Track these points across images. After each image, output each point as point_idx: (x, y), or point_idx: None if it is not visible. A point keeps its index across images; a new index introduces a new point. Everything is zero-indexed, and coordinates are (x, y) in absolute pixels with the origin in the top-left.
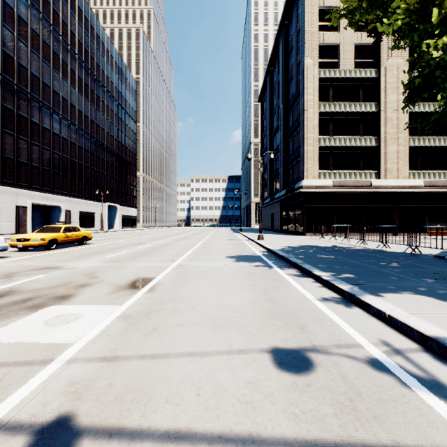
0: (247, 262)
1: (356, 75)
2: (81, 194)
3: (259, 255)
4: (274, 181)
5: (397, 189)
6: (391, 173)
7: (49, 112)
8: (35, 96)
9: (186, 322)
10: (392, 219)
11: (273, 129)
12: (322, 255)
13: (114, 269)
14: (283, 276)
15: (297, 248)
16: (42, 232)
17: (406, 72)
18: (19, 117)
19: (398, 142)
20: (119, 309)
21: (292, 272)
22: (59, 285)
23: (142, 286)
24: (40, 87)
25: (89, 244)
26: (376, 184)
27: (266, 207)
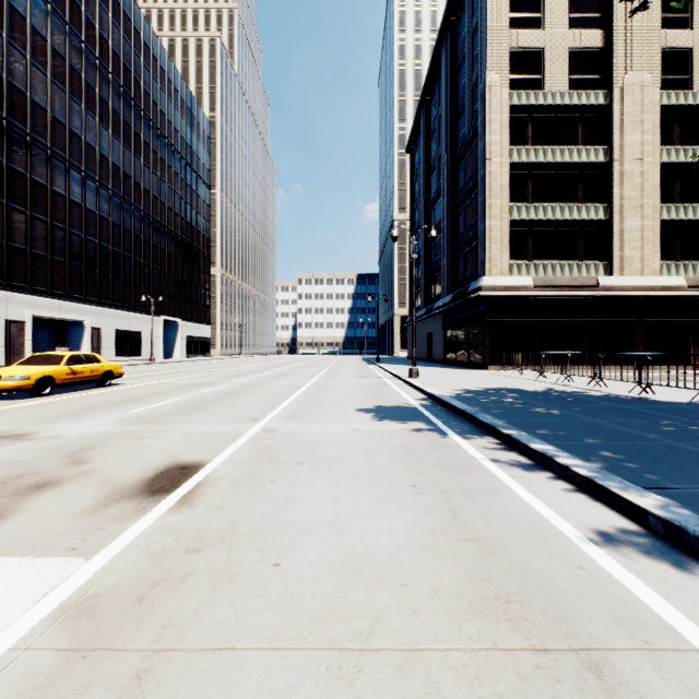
0: (396, 424)
1: (572, 100)
2: (118, 302)
3: (416, 408)
4: (432, 281)
5: (641, 292)
6: (631, 265)
7: (64, 167)
8: (40, 140)
9: (246, 635)
10: (633, 342)
11: (430, 196)
12: (536, 408)
13: (133, 441)
14: (477, 459)
15: (484, 394)
16: (27, 365)
17: (655, 95)
18: (11, 173)
19: (643, 212)
20: (78, 574)
21: (492, 448)
22: None
23: (172, 486)
24: (49, 125)
25: (117, 384)
26: (605, 283)
27: (419, 323)
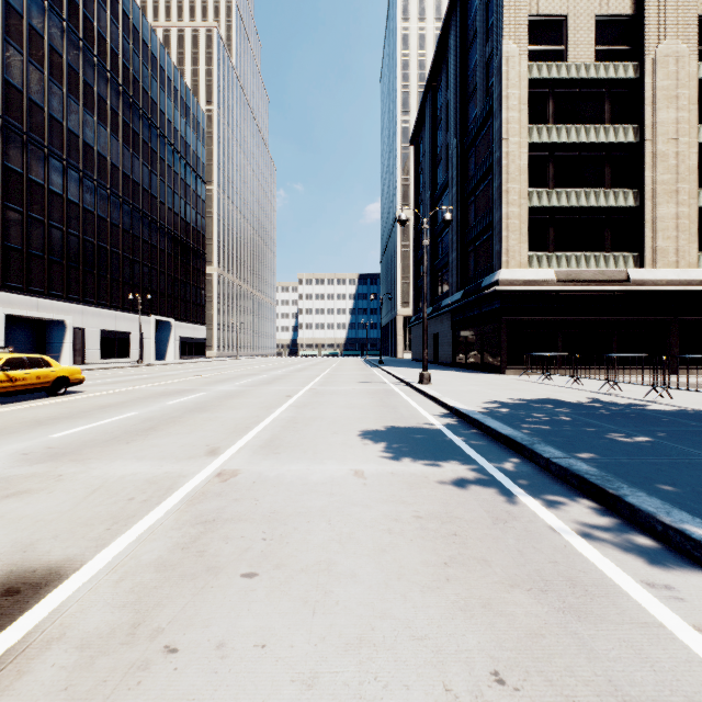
0: (418, 461)
1: (598, 74)
2: (104, 300)
3: (439, 430)
4: (438, 278)
5: (677, 287)
6: (665, 257)
7: (43, 154)
8: (14, 123)
9: None
10: (667, 343)
11: (437, 188)
12: (609, 433)
13: None
14: (588, 560)
15: (522, 409)
16: None
17: (692, 68)
18: None
19: (678, 198)
20: None
21: (595, 523)
22: None
23: None
24: (24, 108)
25: (75, 392)
26: (637, 276)
27: None
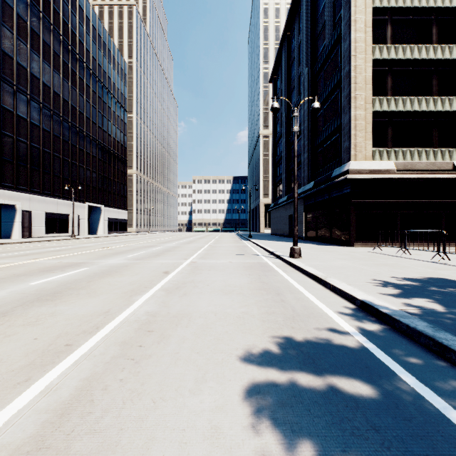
0: None
1: (429, 3)
2: (48, 191)
3: (377, 360)
4: (291, 175)
5: None
6: None
7: None
8: None
9: None
10: None
11: (290, 109)
12: None
13: None
14: None
15: (451, 303)
16: None
17: None
18: None
19: None
20: None
21: None
22: None
23: None
24: None
25: None
26: None
27: (281, 208)
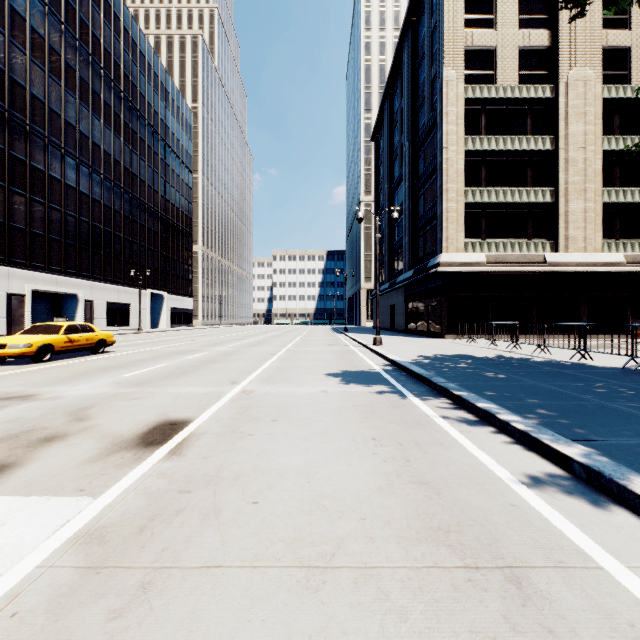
0: (361, 386)
1: (522, 94)
2: (109, 276)
3: (379, 373)
4: (395, 258)
5: (584, 268)
6: (575, 243)
7: (60, 154)
8: (38, 129)
9: (230, 557)
10: (577, 313)
11: (393, 180)
12: (485, 372)
13: (127, 401)
14: (430, 417)
15: (440, 360)
16: (29, 334)
17: (597, 89)
18: (12, 160)
19: (586, 196)
20: (88, 510)
21: (444, 407)
22: (4, 437)
23: (164, 439)
24: (46, 116)
25: (109, 351)
26: (552, 259)
27: (383, 296)
